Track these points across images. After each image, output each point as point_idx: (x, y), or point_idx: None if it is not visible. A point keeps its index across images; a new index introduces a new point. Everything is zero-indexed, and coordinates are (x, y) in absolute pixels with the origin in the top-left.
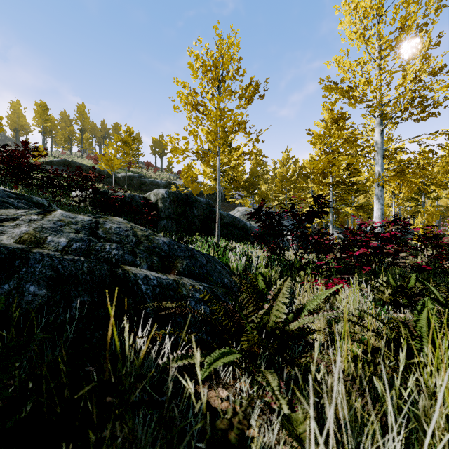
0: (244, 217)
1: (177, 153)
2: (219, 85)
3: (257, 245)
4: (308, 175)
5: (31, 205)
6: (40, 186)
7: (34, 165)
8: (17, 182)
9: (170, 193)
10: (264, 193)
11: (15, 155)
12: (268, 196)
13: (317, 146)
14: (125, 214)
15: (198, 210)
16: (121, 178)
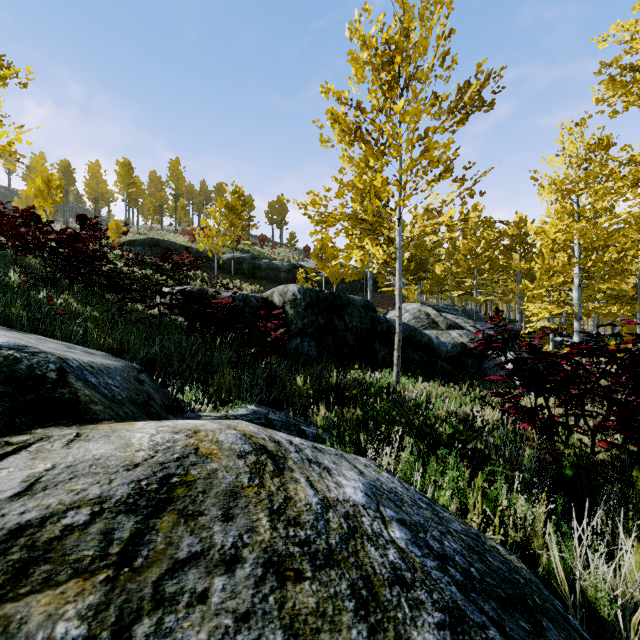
0: (418, 322)
1: (327, 224)
2: (401, 94)
3: (469, 390)
4: (512, 246)
5: (2, 391)
6: (104, 285)
7: (94, 254)
8: (71, 280)
9: (306, 291)
10: (439, 279)
11: (66, 238)
12: (446, 283)
13: (550, 198)
14: (233, 328)
15: (351, 318)
16: (227, 261)
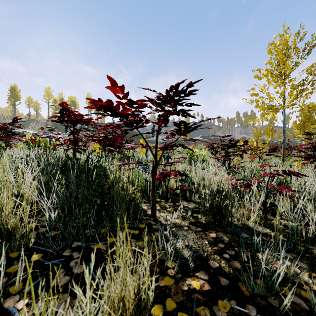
0: None
1: None
2: None
3: None
4: None
5: None
6: None
7: None
8: None
9: None
10: None
11: None
12: None
13: None
14: None
15: None
16: None
